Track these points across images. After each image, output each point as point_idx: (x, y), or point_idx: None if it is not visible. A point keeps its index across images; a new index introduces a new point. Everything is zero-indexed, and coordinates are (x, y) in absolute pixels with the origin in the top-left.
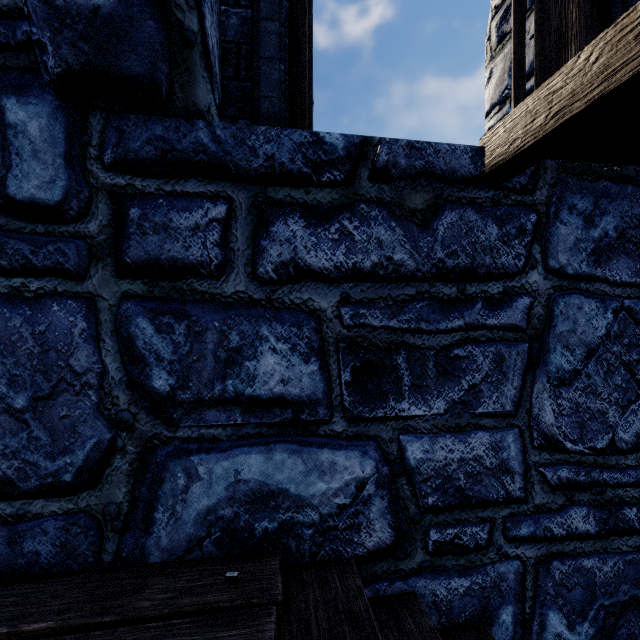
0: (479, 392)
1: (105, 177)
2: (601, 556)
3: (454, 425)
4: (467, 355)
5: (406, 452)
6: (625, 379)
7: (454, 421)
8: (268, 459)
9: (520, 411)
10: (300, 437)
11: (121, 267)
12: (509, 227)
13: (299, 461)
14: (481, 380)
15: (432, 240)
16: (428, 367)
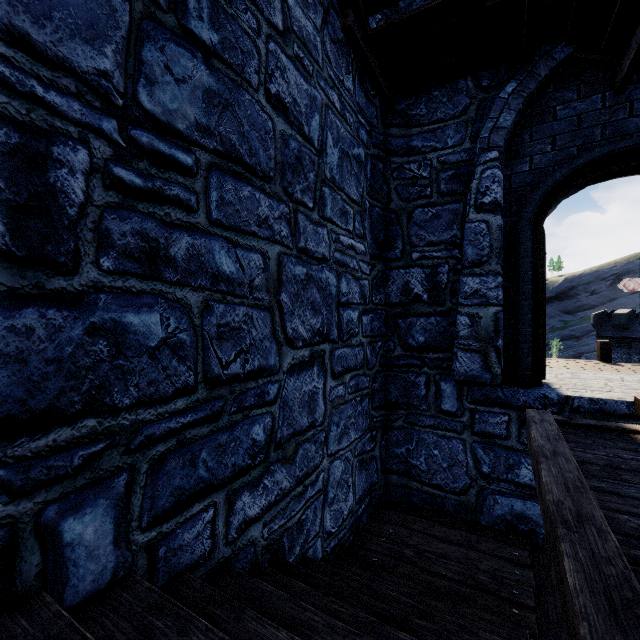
0: None
1: (468, 405)
2: None
3: None
4: None
5: None
6: None
7: None
8: (524, 505)
9: None
10: (537, 501)
11: (473, 432)
12: None
13: (537, 509)
14: None
15: None
16: None
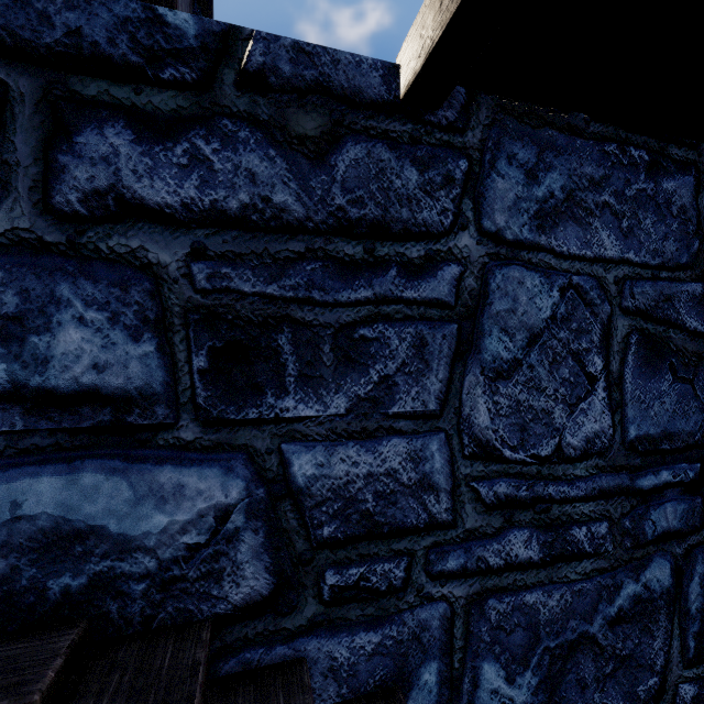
0: (393, 386)
1: None
2: (546, 588)
3: (359, 429)
4: (377, 337)
5: (291, 467)
6: (574, 372)
7: (359, 424)
8: (71, 483)
9: (447, 411)
10: (125, 449)
11: None
12: (433, 173)
13: (124, 484)
14: (396, 370)
15: (329, 180)
16: (323, 351)
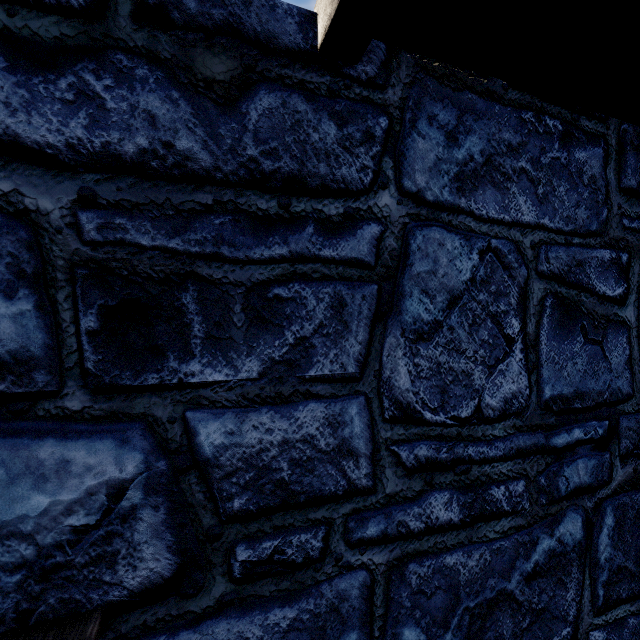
0: (310, 348)
1: None
2: (466, 549)
3: (274, 394)
4: (293, 297)
5: (197, 436)
6: (492, 334)
7: (274, 389)
8: None
9: (367, 373)
10: None
11: None
12: (352, 129)
13: None
14: (313, 332)
15: (240, 129)
16: (233, 311)
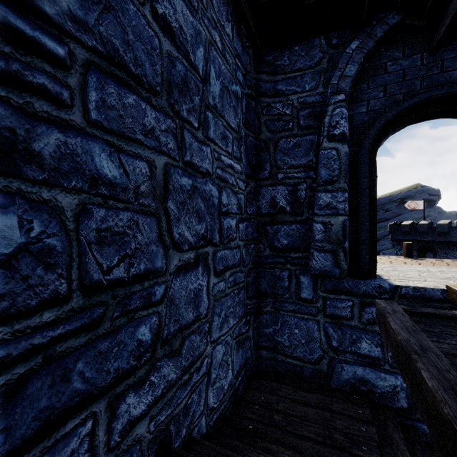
0: None
1: (321, 293)
2: None
3: None
4: None
5: None
6: None
7: None
8: (364, 371)
9: None
10: (374, 367)
11: (325, 315)
12: None
13: (374, 374)
14: None
15: None
16: None
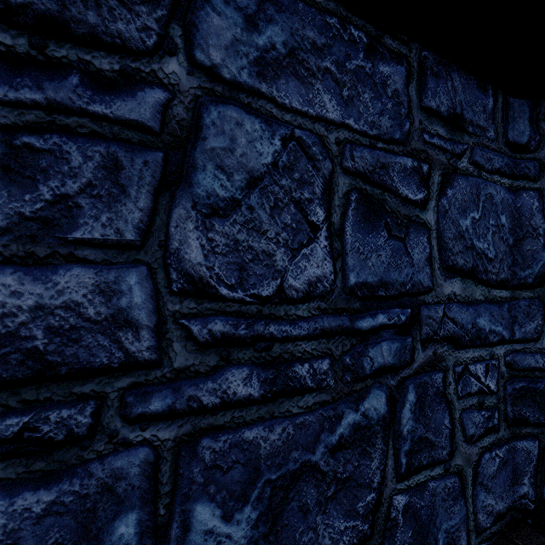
0: (75, 208)
1: None
2: (267, 423)
3: (23, 254)
4: (50, 149)
5: None
6: (296, 219)
7: (23, 247)
8: None
9: (150, 243)
10: None
11: None
12: None
13: None
14: (79, 191)
15: None
16: None
